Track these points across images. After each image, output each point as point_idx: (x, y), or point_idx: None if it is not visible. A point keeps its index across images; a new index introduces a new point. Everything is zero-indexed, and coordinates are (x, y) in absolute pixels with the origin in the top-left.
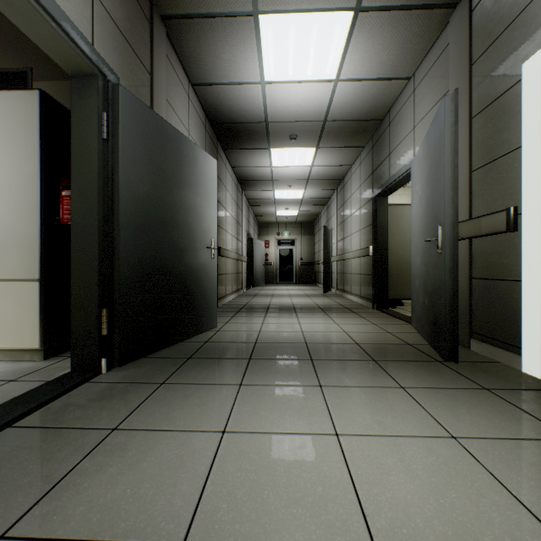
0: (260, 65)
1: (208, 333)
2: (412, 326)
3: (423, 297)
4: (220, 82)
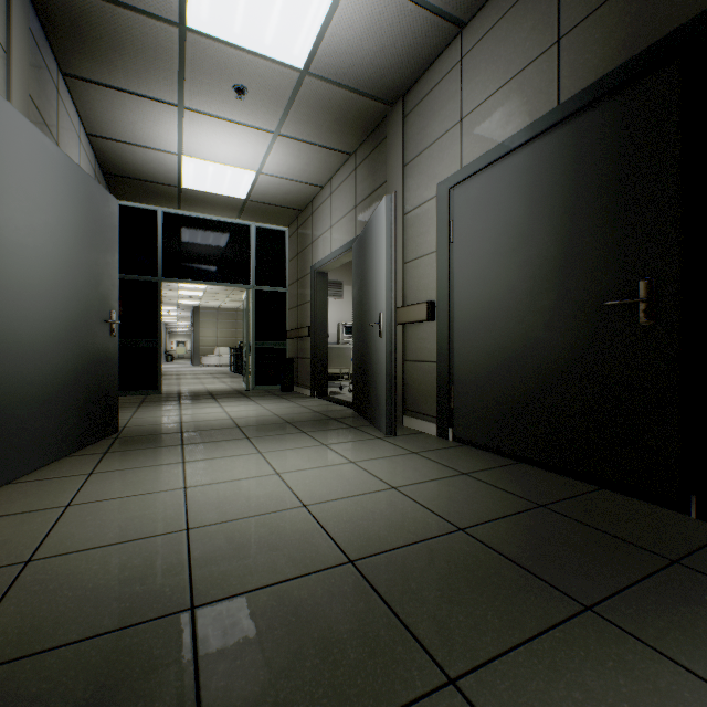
0: (336, 4)
1: (380, 433)
2: (4, 484)
3: (69, 394)
4: (421, 8)
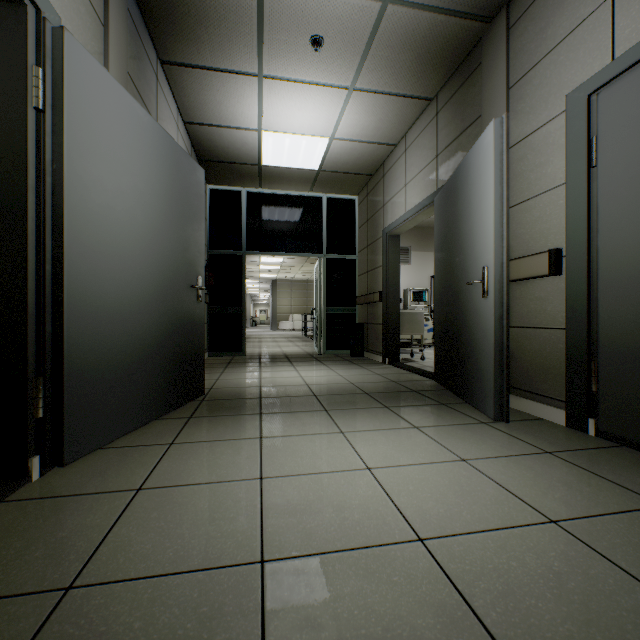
0: None
1: (481, 416)
2: (91, 451)
3: (157, 358)
4: None
